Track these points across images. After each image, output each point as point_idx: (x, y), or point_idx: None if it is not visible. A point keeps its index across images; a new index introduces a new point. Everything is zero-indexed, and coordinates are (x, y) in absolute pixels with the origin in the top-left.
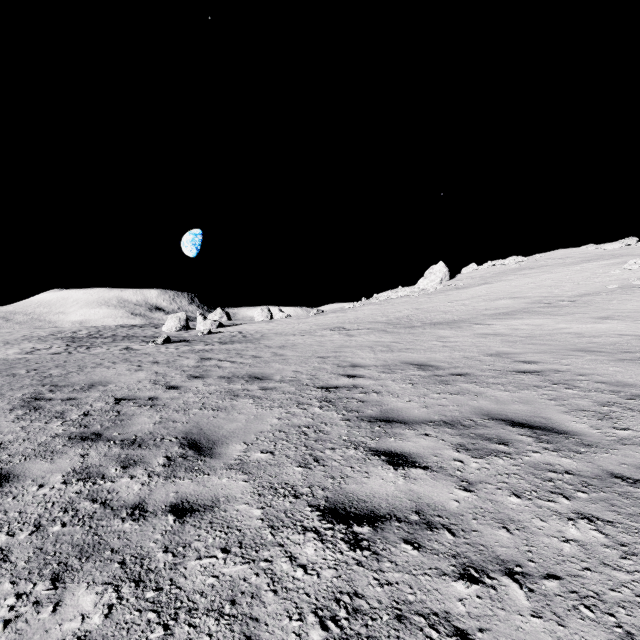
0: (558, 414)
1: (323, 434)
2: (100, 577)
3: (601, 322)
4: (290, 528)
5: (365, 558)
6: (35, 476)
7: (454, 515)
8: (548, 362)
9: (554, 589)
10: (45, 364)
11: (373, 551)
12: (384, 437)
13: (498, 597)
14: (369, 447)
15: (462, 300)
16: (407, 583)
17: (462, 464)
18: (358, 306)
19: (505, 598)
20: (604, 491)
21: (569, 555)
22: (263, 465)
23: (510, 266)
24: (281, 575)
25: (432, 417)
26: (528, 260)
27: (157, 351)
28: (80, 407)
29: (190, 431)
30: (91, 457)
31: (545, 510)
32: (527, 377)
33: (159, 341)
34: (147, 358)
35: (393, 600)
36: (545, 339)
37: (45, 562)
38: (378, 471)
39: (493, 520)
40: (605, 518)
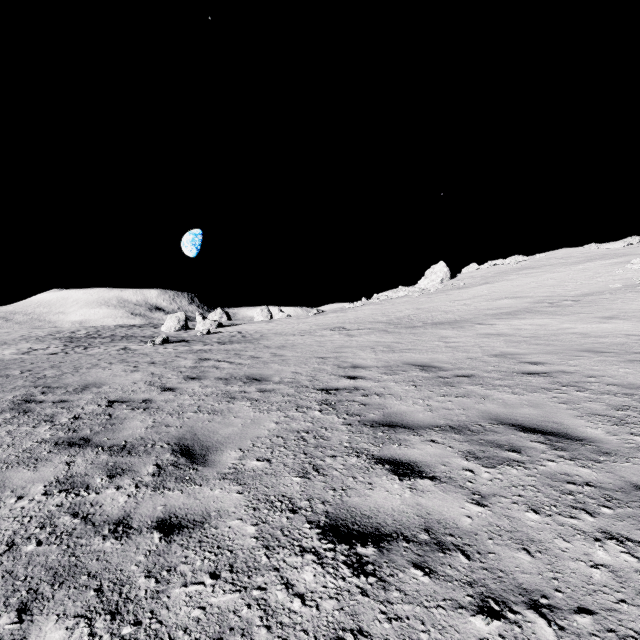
0: (571, 419)
1: (323, 440)
2: (72, 608)
3: (606, 322)
4: (287, 549)
5: (370, 586)
6: (15, 486)
7: (467, 534)
8: (555, 363)
9: (587, 627)
10: (40, 365)
11: (379, 577)
12: (388, 443)
13: (524, 637)
14: (372, 455)
15: (463, 300)
16: (418, 618)
17: (472, 474)
18: (358, 306)
19: (532, 638)
20: (630, 506)
21: (600, 584)
22: (259, 475)
23: (511, 266)
24: (276, 607)
25: (438, 421)
26: (529, 260)
27: (155, 351)
28: (71, 410)
29: (183, 436)
30: (77, 465)
31: (568, 528)
32: (535, 379)
33: (157, 341)
34: (144, 358)
35: (403, 639)
36: (550, 339)
37: (13, 589)
38: (382, 482)
39: (511, 540)
40: (635, 538)
